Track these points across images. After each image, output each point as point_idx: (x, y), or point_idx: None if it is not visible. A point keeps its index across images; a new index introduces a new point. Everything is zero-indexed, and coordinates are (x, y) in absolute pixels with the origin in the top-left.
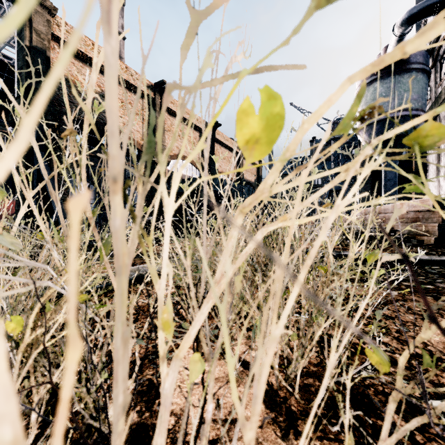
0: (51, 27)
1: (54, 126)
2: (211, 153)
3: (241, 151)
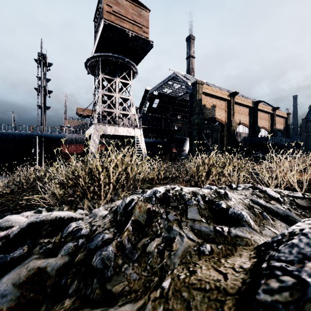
0: (202, 90)
1: (204, 124)
2: (255, 118)
3: (274, 112)
